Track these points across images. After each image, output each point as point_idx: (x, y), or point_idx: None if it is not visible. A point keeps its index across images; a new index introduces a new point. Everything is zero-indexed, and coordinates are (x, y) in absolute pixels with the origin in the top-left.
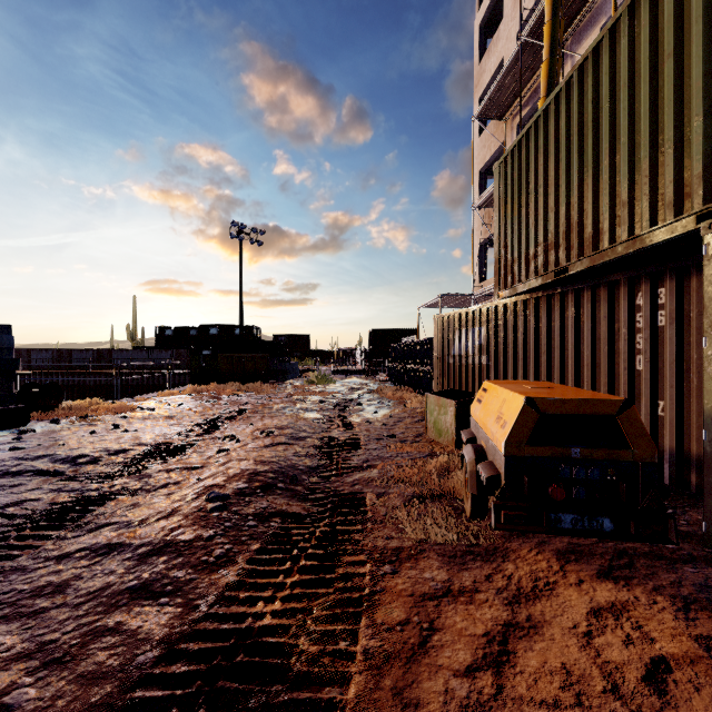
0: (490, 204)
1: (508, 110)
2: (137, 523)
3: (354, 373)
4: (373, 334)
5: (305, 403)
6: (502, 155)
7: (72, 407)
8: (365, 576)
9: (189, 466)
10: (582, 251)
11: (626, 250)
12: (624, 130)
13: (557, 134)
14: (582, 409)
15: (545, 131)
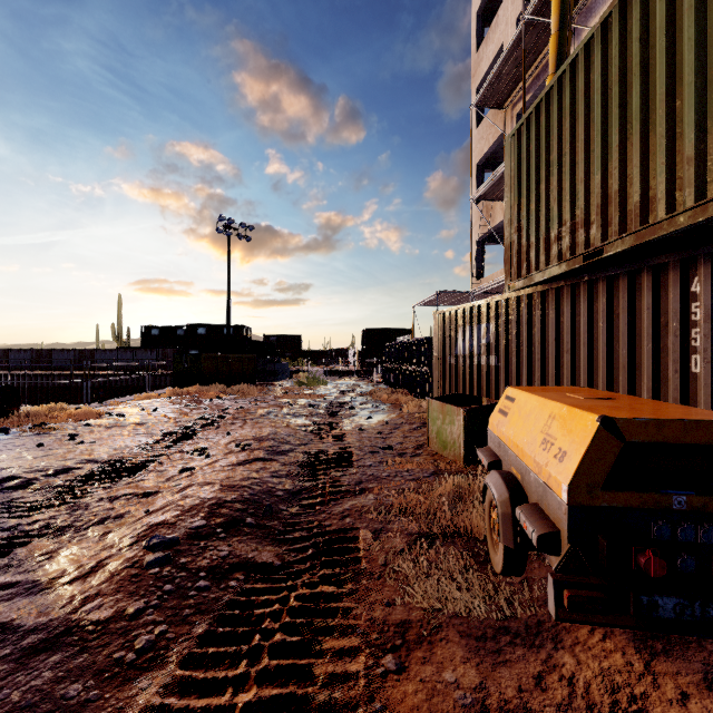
0: (489, 196)
1: (508, 98)
2: (42, 586)
3: (346, 374)
4: (366, 334)
5: (293, 407)
6: (500, 147)
7: (30, 414)
8: (357, 679)
9: (140, 492)
10: (624, 227)
11: (692, 220)
12: (690, 66)
13: (589, 89)
14: (690, 436)
15: (572, 89)
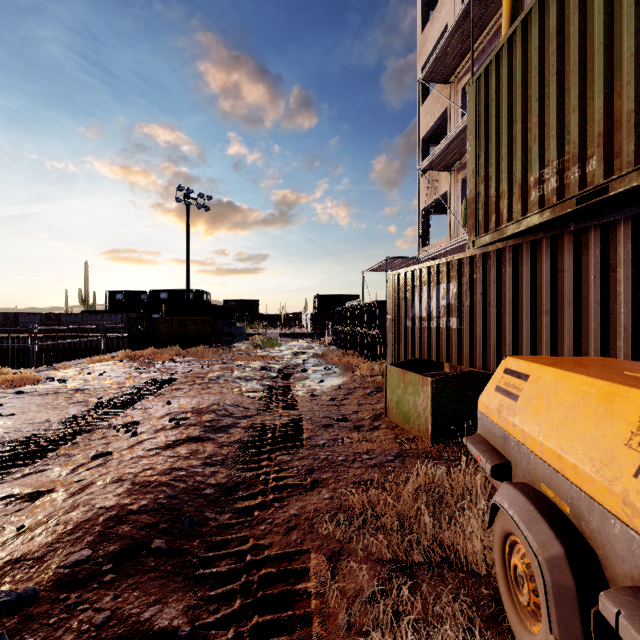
0: (435, 166)
1: (454, 73)
2: None
3: (300, 336)
4: (318, 299)
5: (244, 370)
6: (444, 122)
7: None
8: None
9: (28, 492)
10: None
11: None
12: None
13: None
14: None
15: (559, 4)
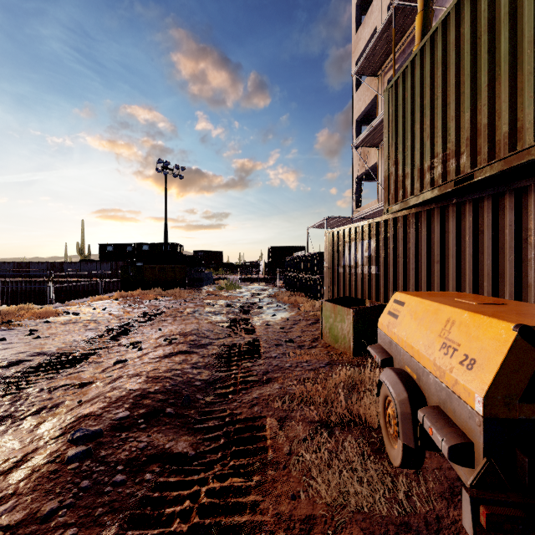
0: (366, 144)
1: (381, 68)
2: None
3: (256, 280)
4: (271, 250)
5: (214, 306)
6: (374, 107)
7: (1, 313)
8: None
9: (77, 382)
10: (492, 155)
11: None
12: None
13: (459, 41)
14: None
15: (443, 43)
